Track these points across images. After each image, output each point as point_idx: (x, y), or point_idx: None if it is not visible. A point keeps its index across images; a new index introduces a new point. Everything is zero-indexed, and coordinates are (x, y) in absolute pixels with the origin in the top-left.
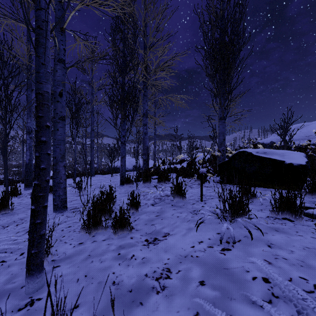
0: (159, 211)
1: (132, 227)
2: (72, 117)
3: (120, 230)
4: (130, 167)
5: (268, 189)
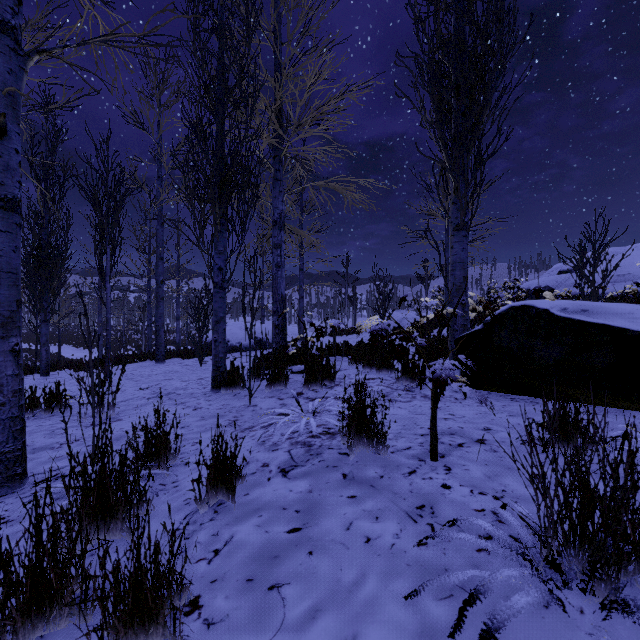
0: (303, 505)
1: (194, 597)
2: (100, 224)
3: (136, 635)
4: (247, 342)
5: (602, 411)
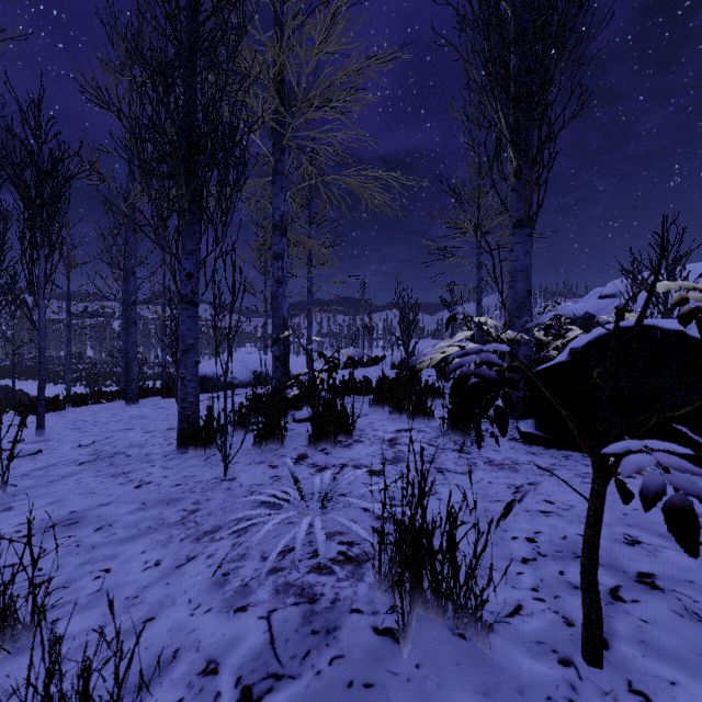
0: None
1: None
2: (29, 217)
3: None
4: (244, 376)
5: None
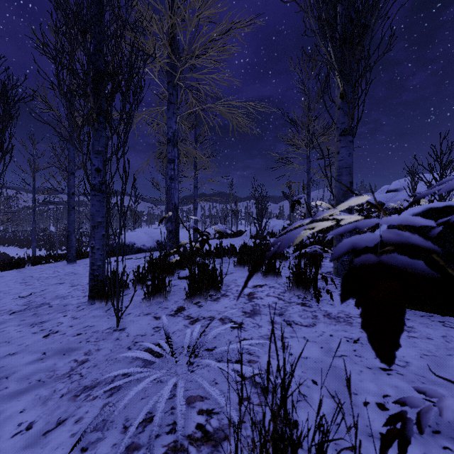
0: None
1: None
2: None
3: None
4: (150, 244)
5: None
